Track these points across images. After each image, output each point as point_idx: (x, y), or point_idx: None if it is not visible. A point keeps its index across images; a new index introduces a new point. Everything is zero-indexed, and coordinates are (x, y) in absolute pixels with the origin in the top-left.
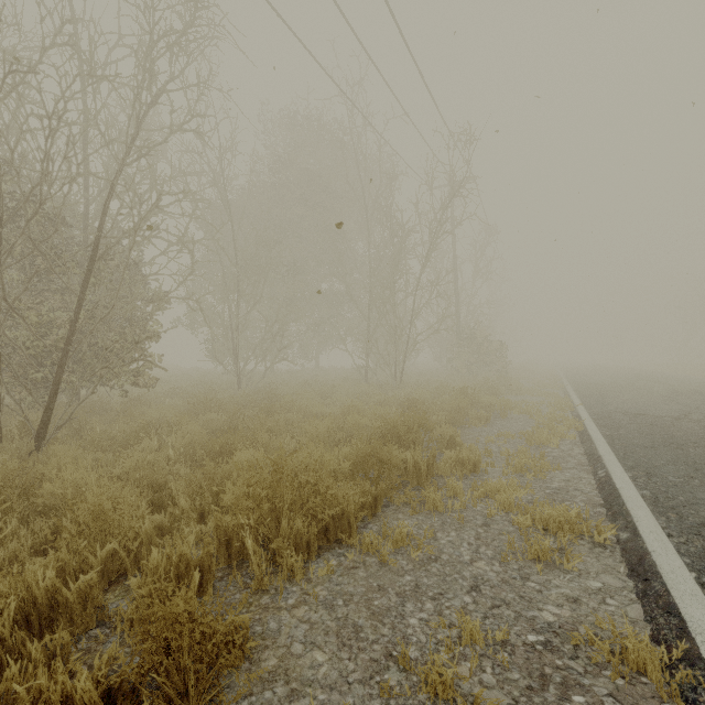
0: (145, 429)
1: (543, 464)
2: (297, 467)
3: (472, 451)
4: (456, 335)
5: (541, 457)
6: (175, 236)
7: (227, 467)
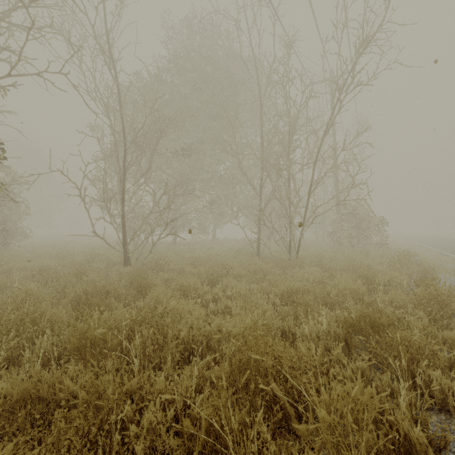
0: None
1: None
2: None
3: None
4: (336, 211)
5: None
6: None
7: None
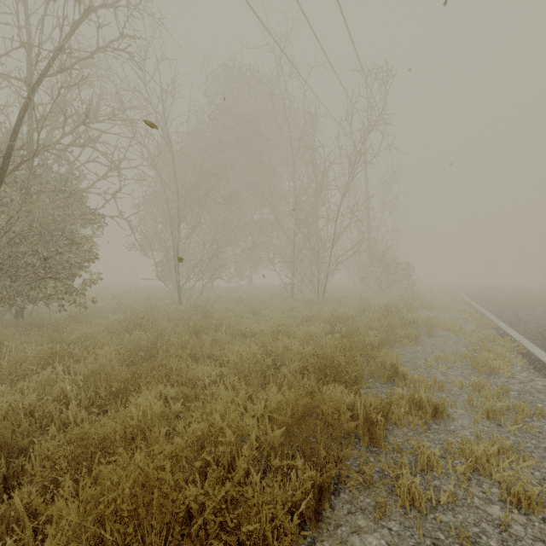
0: (56, 353)
1: (519, 406)
2: (205, 433)
3: (419, 382)
4: (368, 257)
5: (505, 393)
6: (103, 153)
7: (113, 423)
